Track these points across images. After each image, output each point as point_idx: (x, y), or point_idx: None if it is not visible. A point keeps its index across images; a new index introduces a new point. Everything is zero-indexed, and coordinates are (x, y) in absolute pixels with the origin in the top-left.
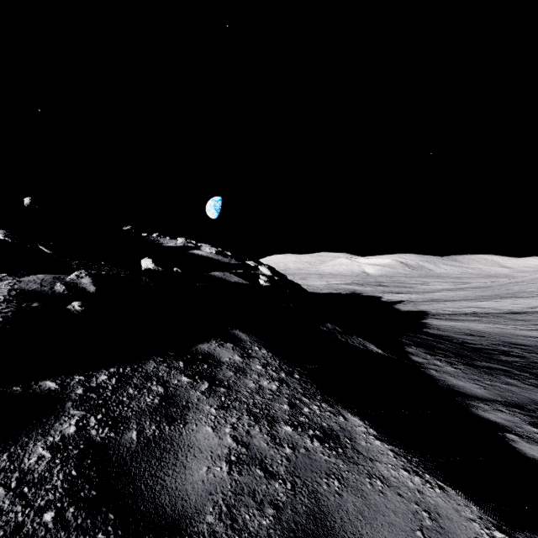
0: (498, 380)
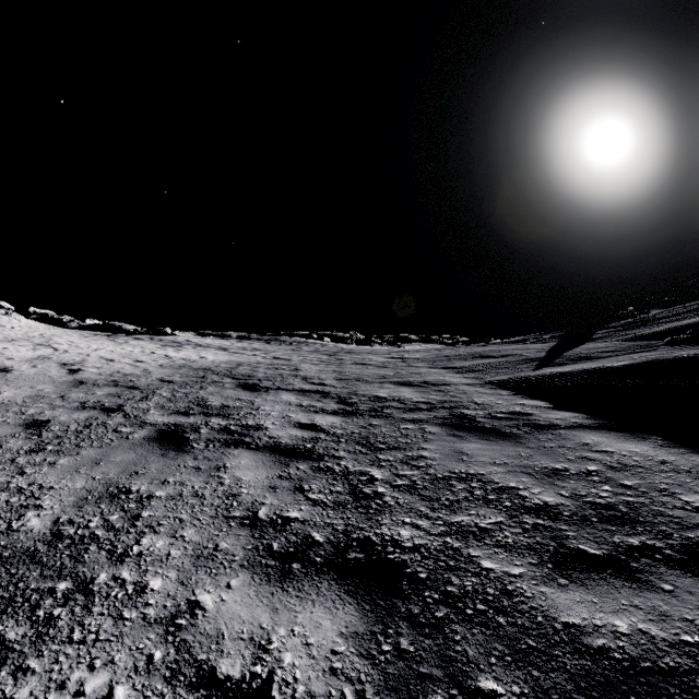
0: (573, 485)
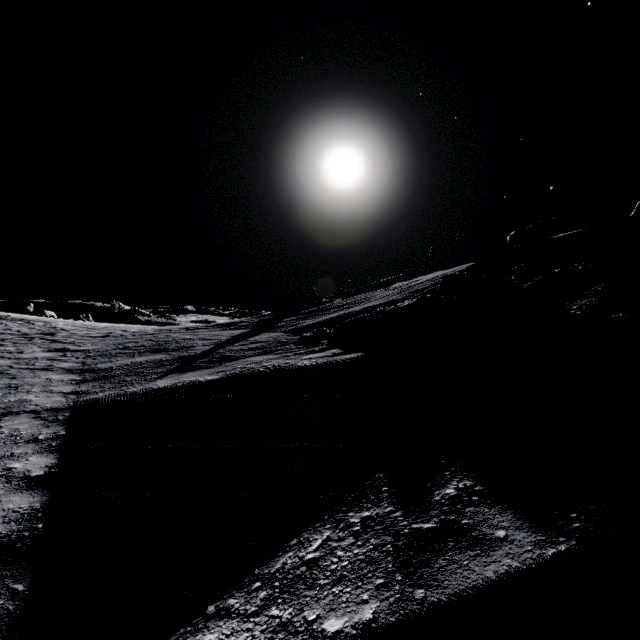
0: None
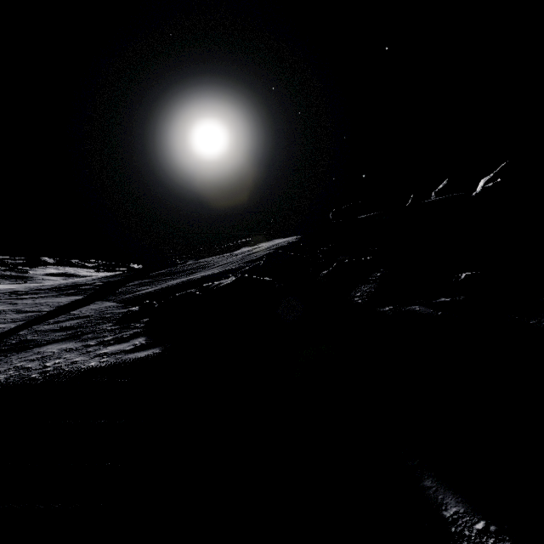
0: None
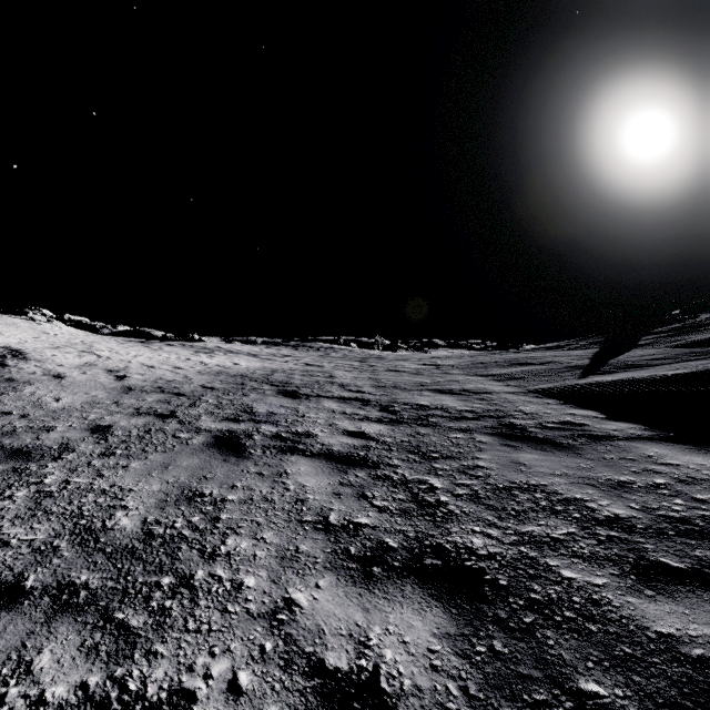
0: (643, 497)
